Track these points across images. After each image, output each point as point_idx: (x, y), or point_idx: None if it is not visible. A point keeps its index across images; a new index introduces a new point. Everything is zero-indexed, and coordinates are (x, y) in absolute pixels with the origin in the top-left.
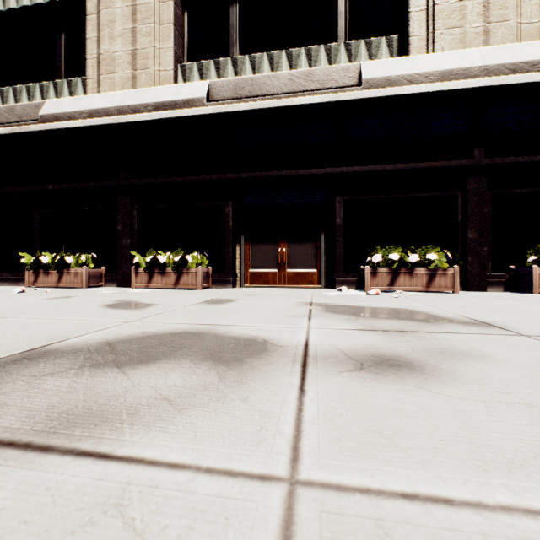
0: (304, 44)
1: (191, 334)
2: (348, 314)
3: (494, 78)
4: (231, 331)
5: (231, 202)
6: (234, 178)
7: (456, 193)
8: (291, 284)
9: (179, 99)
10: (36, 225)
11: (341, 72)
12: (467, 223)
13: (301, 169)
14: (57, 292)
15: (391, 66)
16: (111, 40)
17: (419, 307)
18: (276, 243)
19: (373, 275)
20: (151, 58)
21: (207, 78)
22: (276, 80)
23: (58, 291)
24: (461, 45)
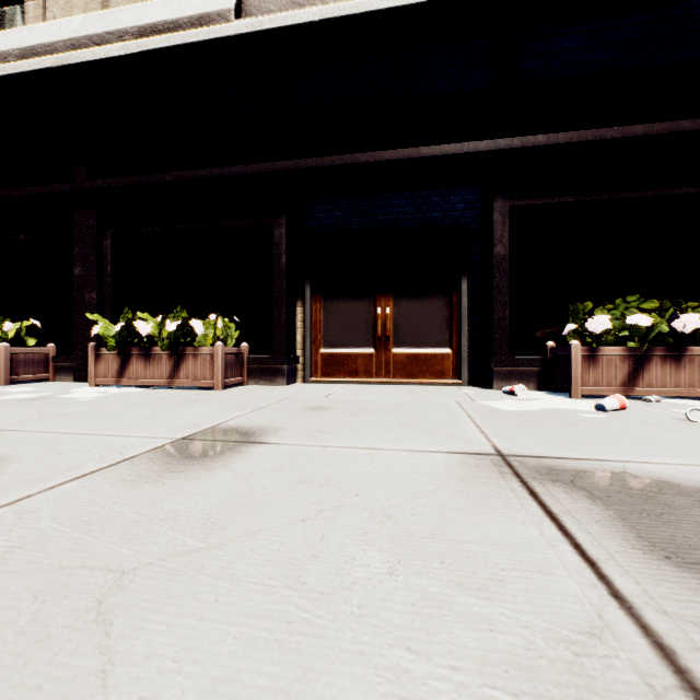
0: None
1: None
2: None
3: None
4: None
5: (285, 217)
6: (290, 169)
7: None
8: (401, 378)
9: (182, 16)
10: None
11: None
12: None
13: (423, 146)
14: None
15: None
16: None
17: None
18: (371, 298)
19: (588, 361)
20: None
21: None
22: None
23: None
24: None
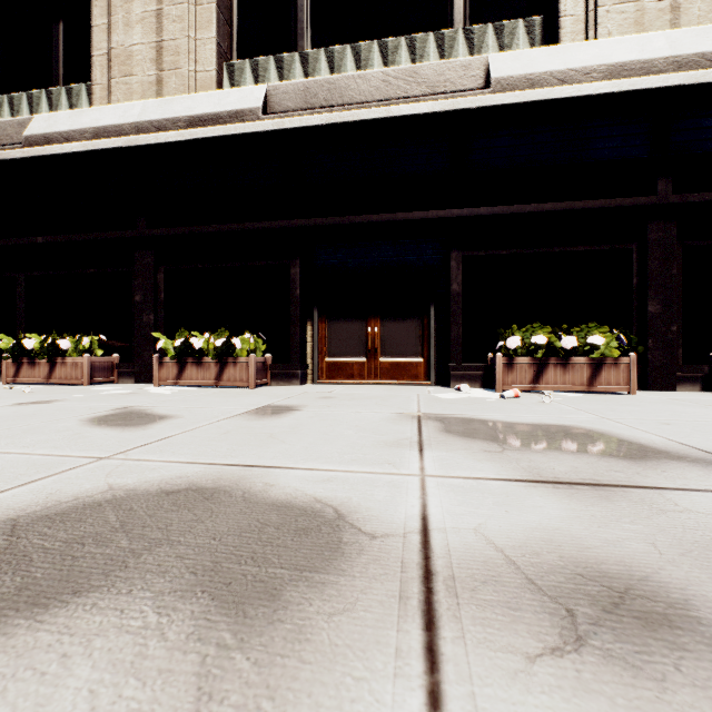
0: (404, 32)
1: (197, 494)
2: (485, 439)
3: (690, 73)
4: (277, 484)
5: (299, 260)
6: (304, 225)
7: (630, 246)
8: (386, 380)
9: (223, 110)
10: (21, 295)
11: (459, 70)
12: (646, 290)
13: (401, 211)
14: (40, 392)
15: (534, 59)
16: (127, 29)
17: (595, 423)
18: (364, 320)
19: (508, 367)
20: (184, 53)
21: (265, 82)
22: (364, 82)
23: (43, 391)
24: (636, 28)
